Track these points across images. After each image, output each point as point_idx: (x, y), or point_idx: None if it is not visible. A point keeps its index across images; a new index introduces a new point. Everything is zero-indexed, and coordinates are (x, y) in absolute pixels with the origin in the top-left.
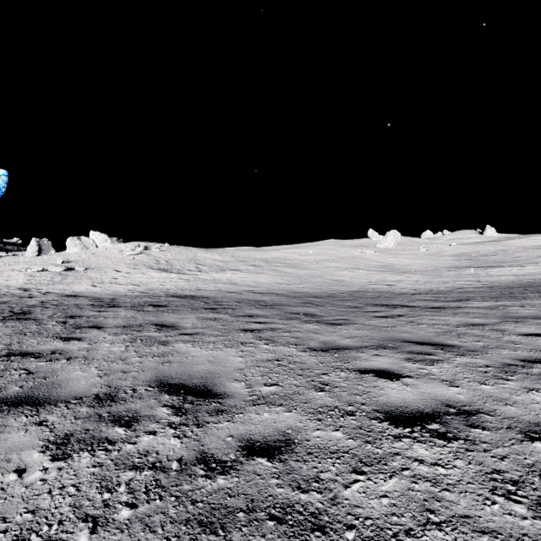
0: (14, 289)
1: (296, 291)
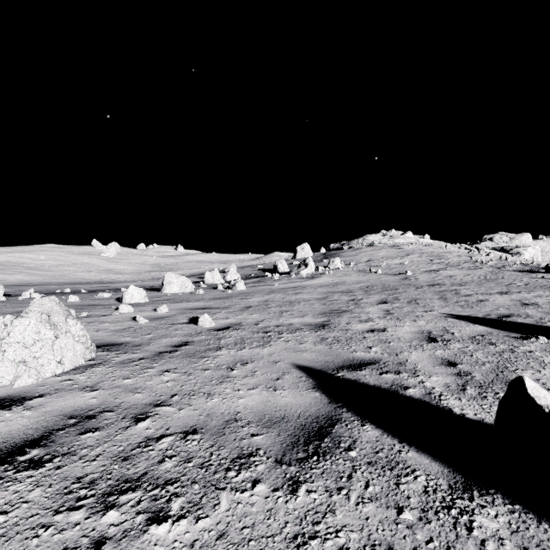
0: None
1: (63, 282)
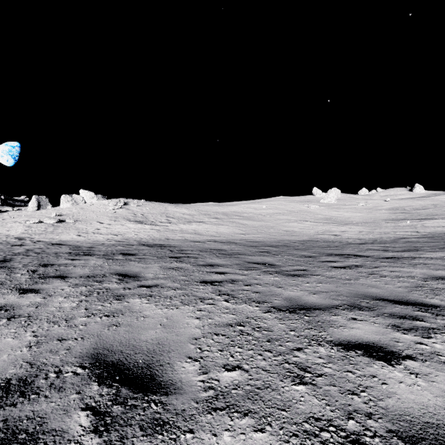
0: (11, 238)
1: (252, 240)
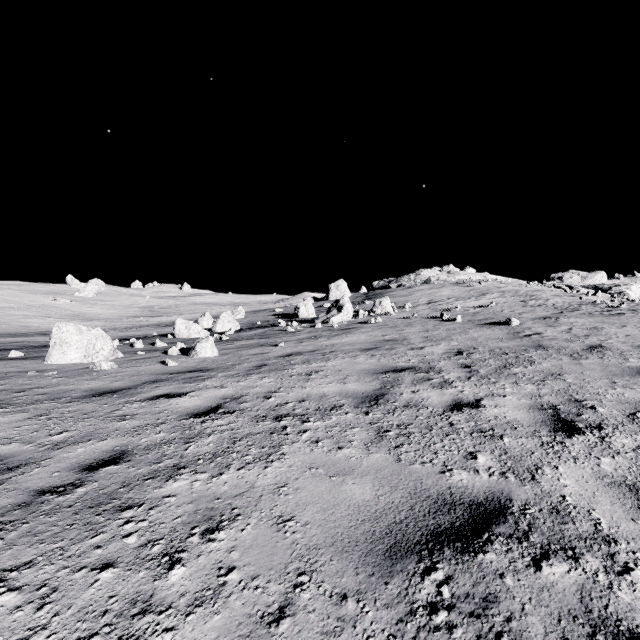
0: None
1: None
